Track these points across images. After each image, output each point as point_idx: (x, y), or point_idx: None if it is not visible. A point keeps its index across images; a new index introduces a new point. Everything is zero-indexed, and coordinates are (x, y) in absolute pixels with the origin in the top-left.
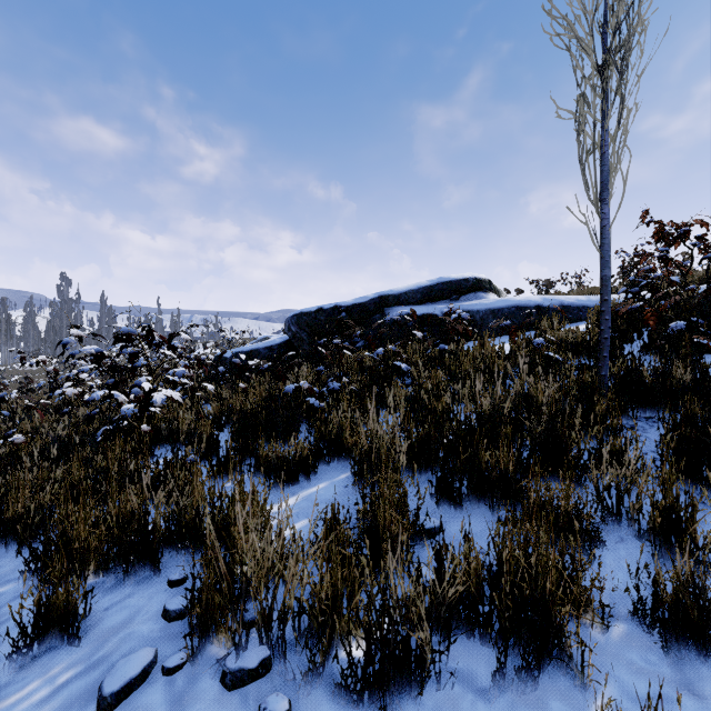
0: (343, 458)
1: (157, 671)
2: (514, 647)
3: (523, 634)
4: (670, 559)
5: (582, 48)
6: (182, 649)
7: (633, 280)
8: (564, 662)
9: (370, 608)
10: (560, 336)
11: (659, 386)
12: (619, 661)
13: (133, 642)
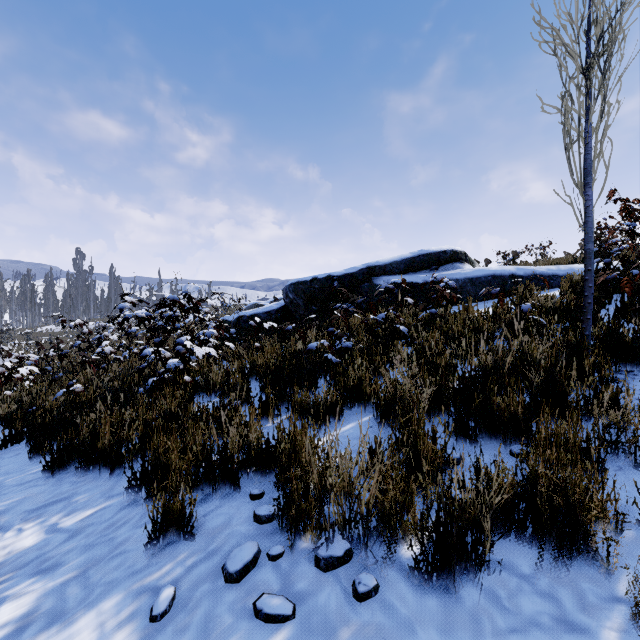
0: (363, 404)
1: (263, 558)
2: (546, 544)
3: (554, 534)
4: None
5: (569, 53)
6: (278, 543)
7: (597, 251)
8: (590, 555)
9: (440, 508)
10: (540, 301)
11: (638, 344)
12: (632, 556)
13: (237, 538)
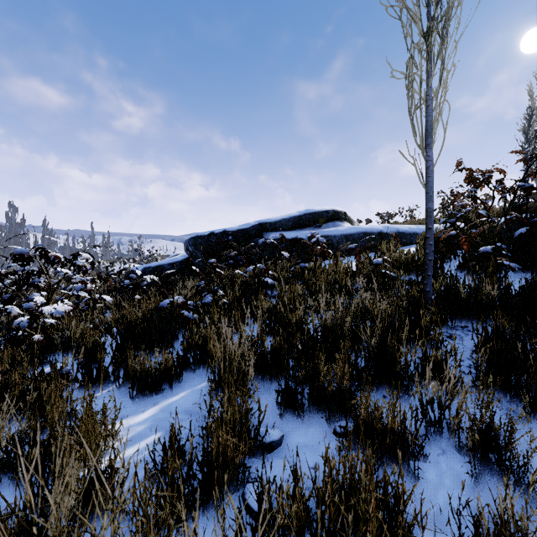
0: (208, 365)
1: None
2: None
3: None
4: (487, 475)
5: (411, 17)
6: None
7: (450, 214)
8: None
9: None
10: (395, 256)
11: (472, 300)
12: None
13: None
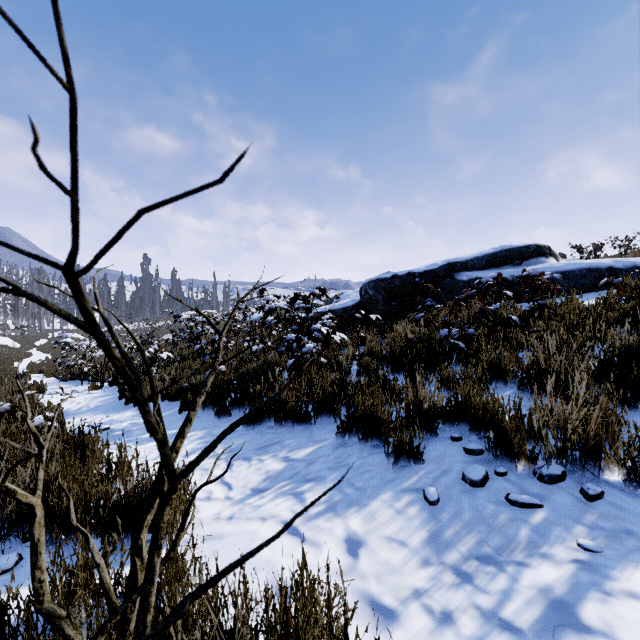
0: (500, 381)
1: (491, 475)
2: None
3: None
4: None
5: None
6: (497, 467)
7: None
8: None
9: None
10: None
11: None
12: None
13: (460, 463)
